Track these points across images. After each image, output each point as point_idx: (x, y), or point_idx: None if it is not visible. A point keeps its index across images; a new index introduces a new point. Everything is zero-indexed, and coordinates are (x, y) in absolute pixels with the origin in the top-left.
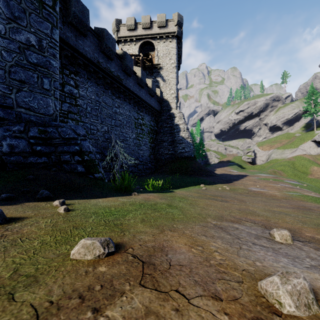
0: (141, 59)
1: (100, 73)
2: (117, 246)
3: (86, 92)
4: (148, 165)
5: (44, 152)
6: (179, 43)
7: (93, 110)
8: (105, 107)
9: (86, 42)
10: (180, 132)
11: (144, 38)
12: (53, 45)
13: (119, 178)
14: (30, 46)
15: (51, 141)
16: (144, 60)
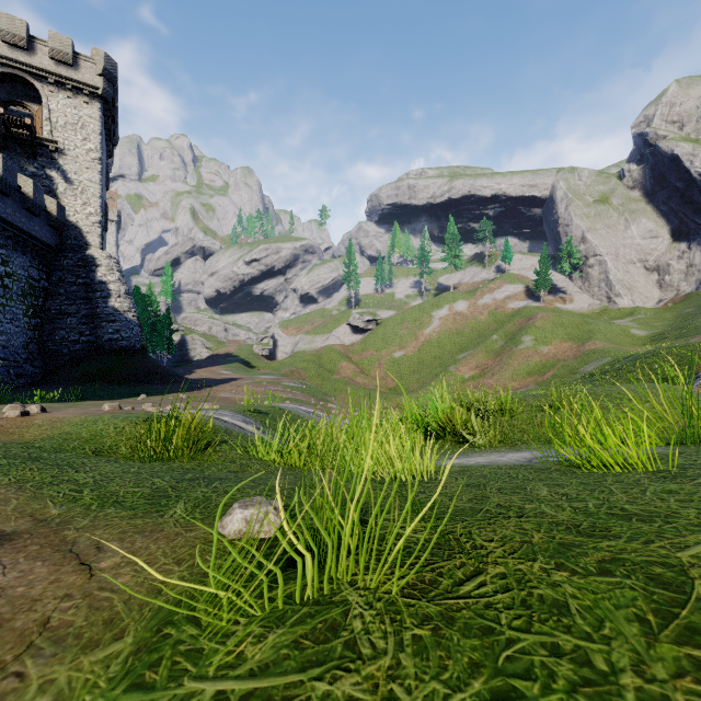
0: (0, 119)
1: None
2: None
3: None
4: (22, 366)
5: None
6: (110, 111)
7: None
8: None
9: None
10: (111, 298)
11: (7, 64)
12: None
13: None
14: None
15: None
16: (8, 120)
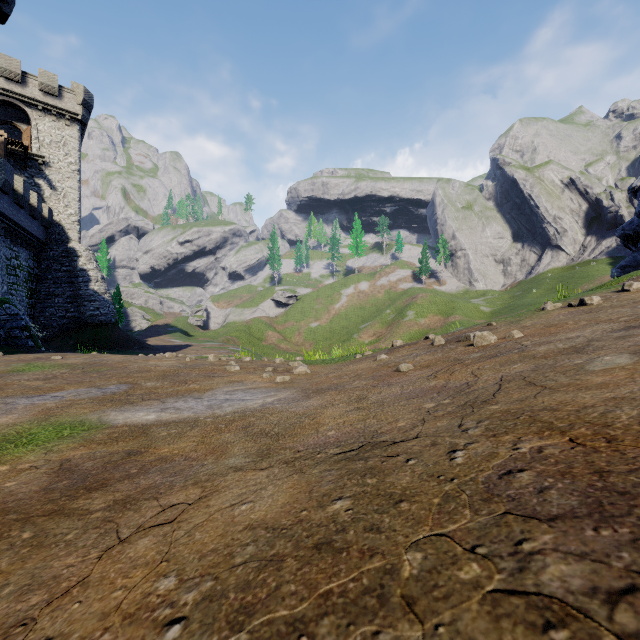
0: (4, 142)
1: None
2: None
3: None
4: None
5: None
6: (84, 129)
7: None
8: None
9: None
10: (91, 282)
11: (4, 94)
12: None
13: None
14: None
15: None
16: (7, 140)
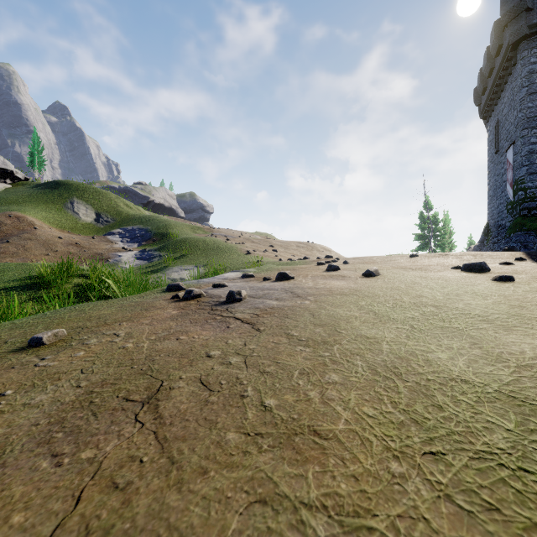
0: None
1: None
2: (367, 277)
3: None
4: None
5: None
6: None
7: None
8: None
9: None
10: None
11: None
12: None
13: None
14: None
15: None
16: None
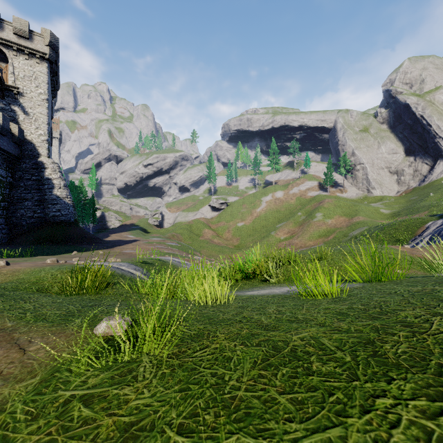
0: None
1: None
2: None
3: None
4: None
5: None
6: (54, 68)
7: None
8: None
9: None
10: (54, 189)
11: None
12: None
13: None
14: None
15: None
16: None
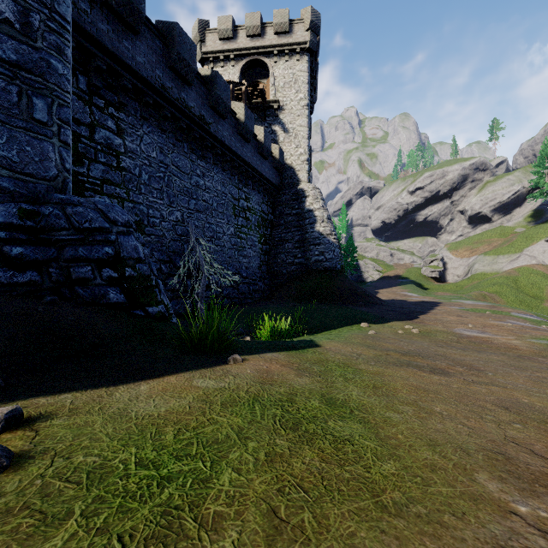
0: (245, 91)
1: (166, 109)
2: None
3: (139, 145)
4: (257, 284)
5: (30, 260)
6: (313, 64)
7: (153, 180)
8: (176, 174)
9: (138, 45)
10: (316, 223)
11: (249, 53)
12: (57, 26)
13: (203, 310)
14: (1, 23)
15: (48, 236)
16: (249, 93)
